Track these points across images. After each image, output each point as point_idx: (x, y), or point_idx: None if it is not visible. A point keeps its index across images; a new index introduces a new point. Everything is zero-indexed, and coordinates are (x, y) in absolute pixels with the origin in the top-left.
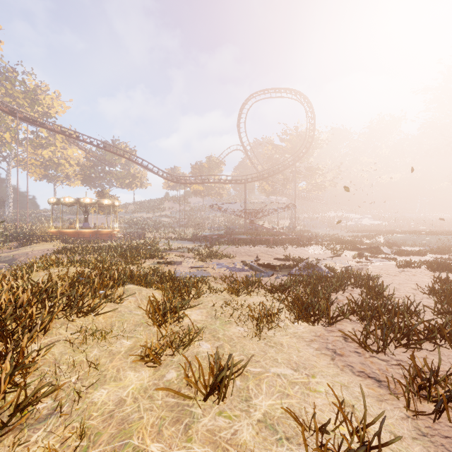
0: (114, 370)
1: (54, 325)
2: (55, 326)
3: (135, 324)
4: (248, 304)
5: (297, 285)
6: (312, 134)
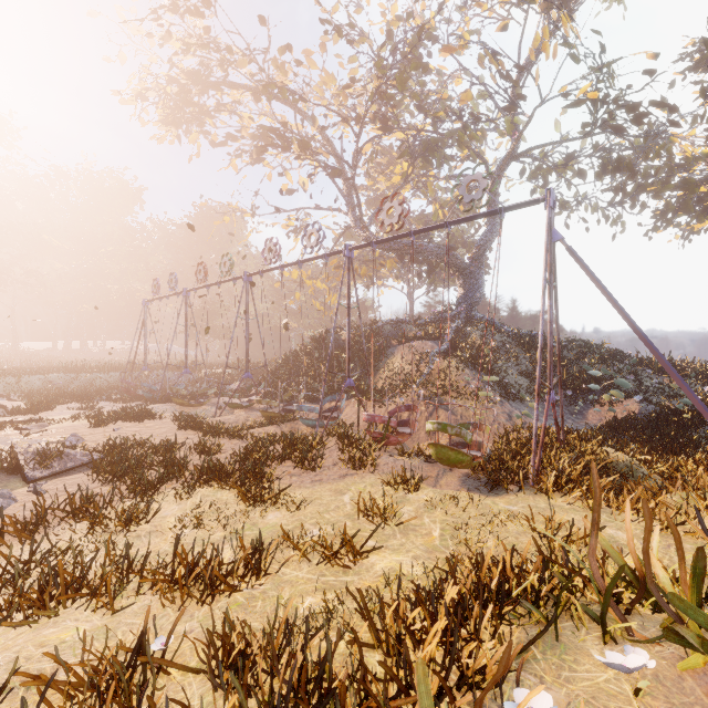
0: (380, 579)
1: (337, 659)
2: (338, 658)
3: (246, 612)
4: (183, 515)
5: (120, 480)
6: None
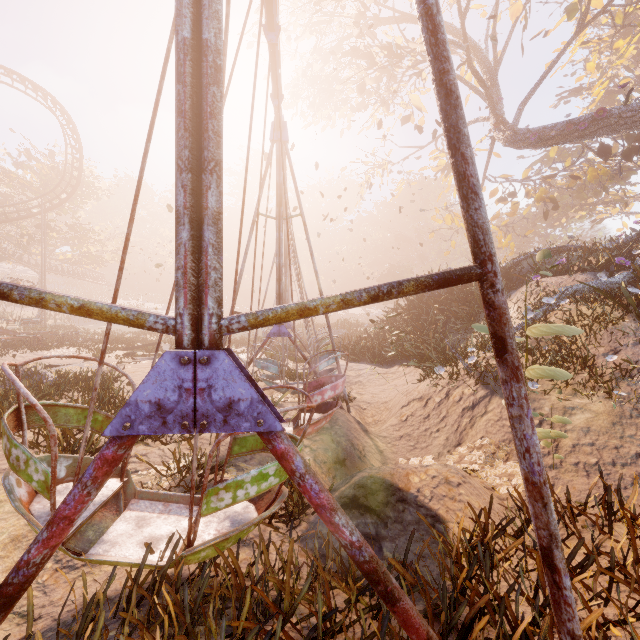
0: None
1: None
2: None
3: None
4: None
5: None
6: (78, 174)
